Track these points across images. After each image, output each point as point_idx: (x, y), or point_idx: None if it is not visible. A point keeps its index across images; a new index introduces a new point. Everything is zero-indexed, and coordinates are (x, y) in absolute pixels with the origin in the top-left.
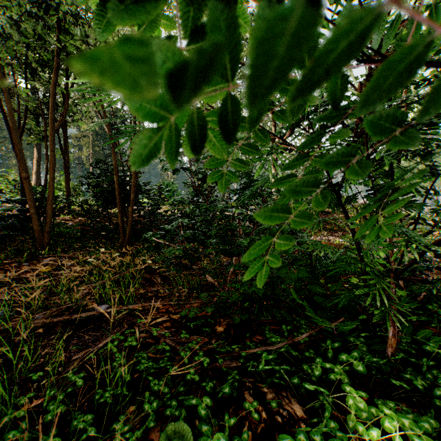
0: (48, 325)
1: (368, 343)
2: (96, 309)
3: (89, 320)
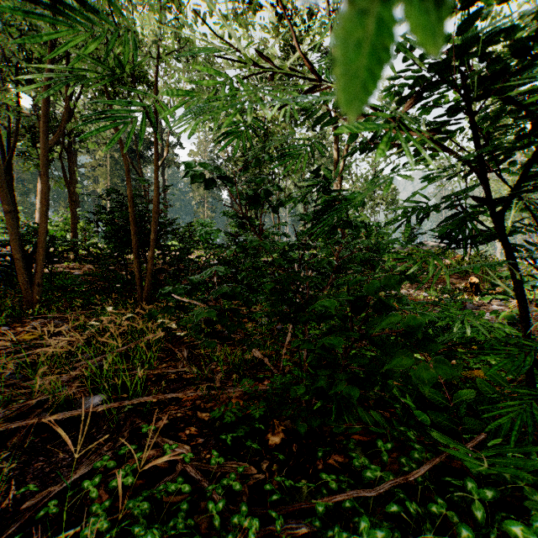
0: (3, 434)
1: (534, 481)
2: (85, 402)
3: (72, 421)
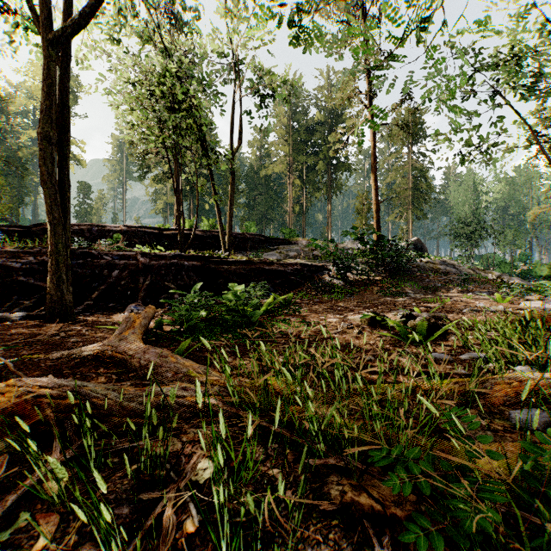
0: None
1: None
2: None
3: None
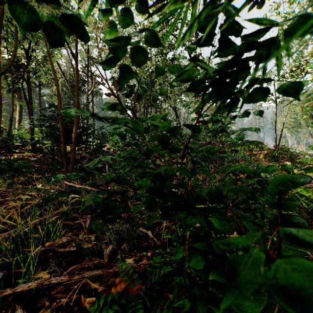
0: None
1: None
2: None
3: None
